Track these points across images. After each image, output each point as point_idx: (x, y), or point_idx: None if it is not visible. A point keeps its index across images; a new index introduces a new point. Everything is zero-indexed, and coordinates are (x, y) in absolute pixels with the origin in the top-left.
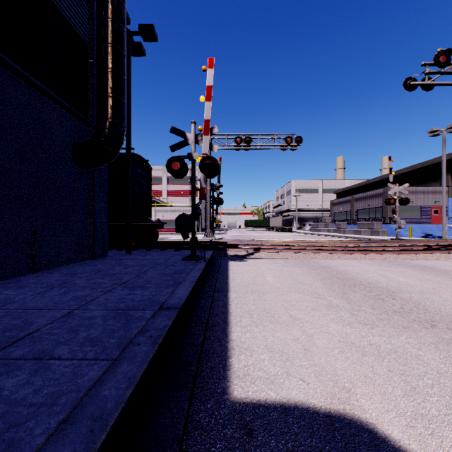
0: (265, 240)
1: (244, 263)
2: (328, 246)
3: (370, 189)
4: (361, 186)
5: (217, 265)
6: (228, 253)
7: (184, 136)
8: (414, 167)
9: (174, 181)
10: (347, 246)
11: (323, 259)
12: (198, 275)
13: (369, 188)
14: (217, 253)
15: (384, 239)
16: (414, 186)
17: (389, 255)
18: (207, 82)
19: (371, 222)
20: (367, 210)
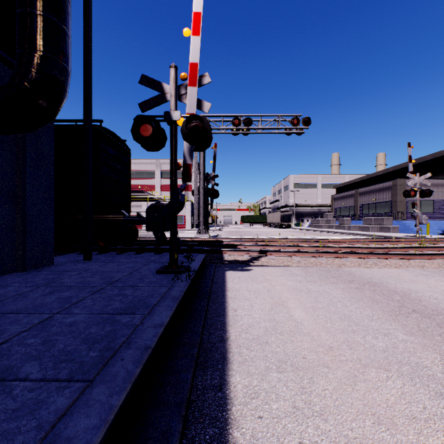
0: (267, 238)
1: (247, 275)
2: (351, 246)
3: (373, 183)
4: (363, 181)
5: (209, 280)
6: (225, 258)
7: (160, 89)
8: (423, 158)
9: (167, 175)
10: (375, 247)
11: (356, 267)
12: (165, 318)
13: (371, 182)
14: (210, 258)
15: (402, 236)
16: (426, 179)
17: (441, 260)
18: (194, 6)
19: (381, 217)
20: (373, 204)
